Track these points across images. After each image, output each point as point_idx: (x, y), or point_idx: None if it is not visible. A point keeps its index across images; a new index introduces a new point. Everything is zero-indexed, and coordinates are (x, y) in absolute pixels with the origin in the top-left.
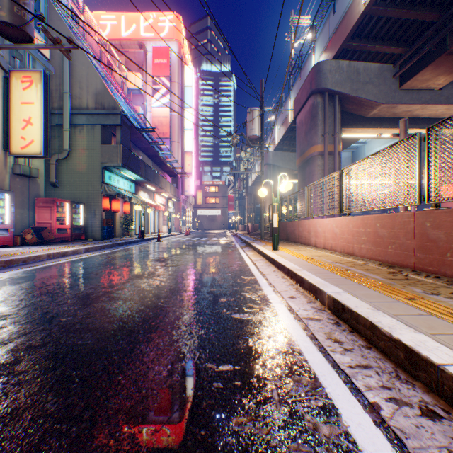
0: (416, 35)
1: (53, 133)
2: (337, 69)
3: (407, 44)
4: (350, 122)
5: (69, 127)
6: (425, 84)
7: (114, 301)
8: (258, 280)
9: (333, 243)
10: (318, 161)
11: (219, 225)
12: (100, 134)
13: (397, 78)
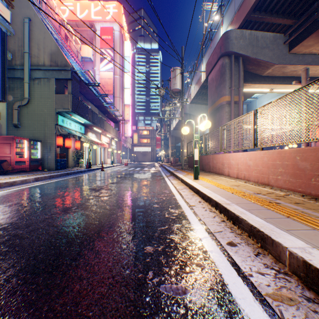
0: (303, 9)
1: (16, 84)
2: (241, 36)
3: (296, 17)
4: (249, 79)
5: (28, 80)
6: (308, 49)
7: (10, 254)
8: (187, 214)
9: (246, 173)
10: (226, 109)
11: (149, 158)
12: (54, 86)
13: (287, 45)
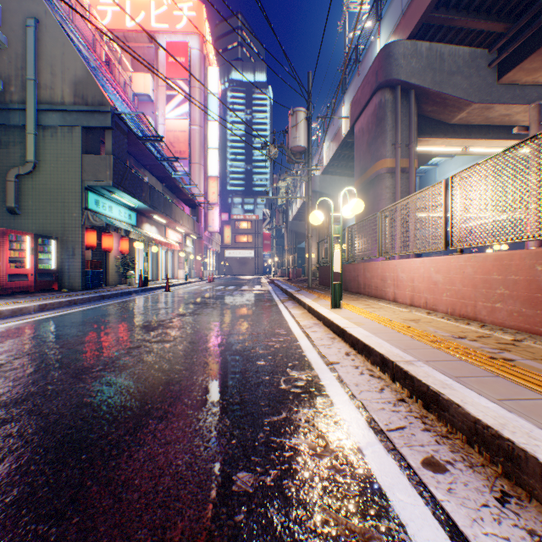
0: (525, 5)
1: (12, 137)
2: (414, 53)
3: (511, 18)
4: (427, 130)
5: (34, 129)
6: (532, 76)
7: None
8: (324, 383)
9: (429, 297)
10: (386, 181)
11: (252, 269)
12: (81, 140)
13: (494, 69)
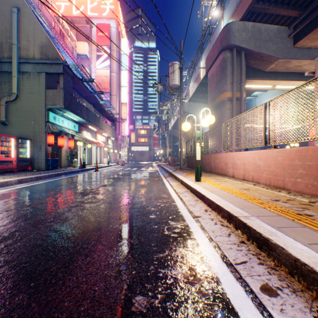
0: (310, 0)
1: (3, 79)
2: (244, 29)
3: (301, 8)
4: (251, 75)
5: (17, 74)
6: (314, 43)
7: None
8: (192, 230)
9: (255, 175)
10: (227, 105)
11: (147, 158)
12: (45, 81)
13: (291, 38)
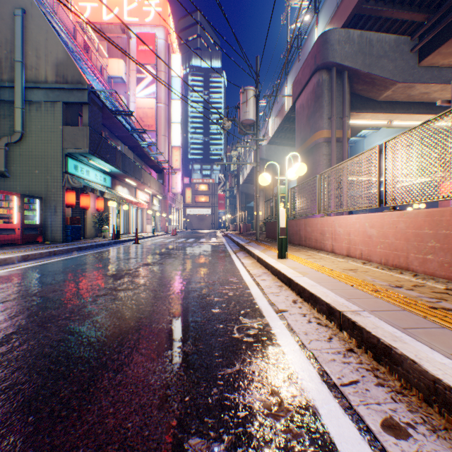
0: None
1: (2, 111)
2: (347, 39)
3: (430, 9)
4: (358, 106)
5: (21, 104)
6: (447, 60)
7: None
8: (275, 332)
9: (364, 249)
10: (323, 149)
11: (209, 224)
12: (61, 114)
13: (415, 53)
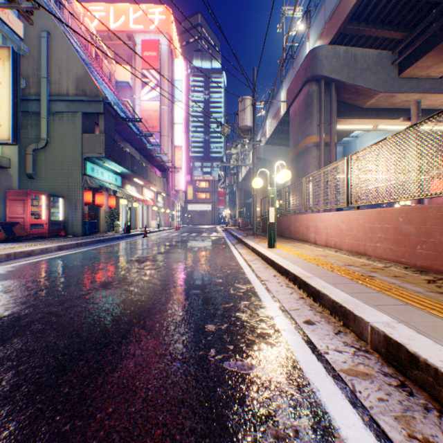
0: (418, 19)
1: (30, 121)
2: (334, 55)
3: (408, 28)
4: (345, 113)
5: (47, 115)
6: (425, 72)
7: (49, 332)
8: (257, 290)
9: (337, 240)
10: (313, 153)
11: (209, 220)
12: (81, 123)
13: (396, 66)
